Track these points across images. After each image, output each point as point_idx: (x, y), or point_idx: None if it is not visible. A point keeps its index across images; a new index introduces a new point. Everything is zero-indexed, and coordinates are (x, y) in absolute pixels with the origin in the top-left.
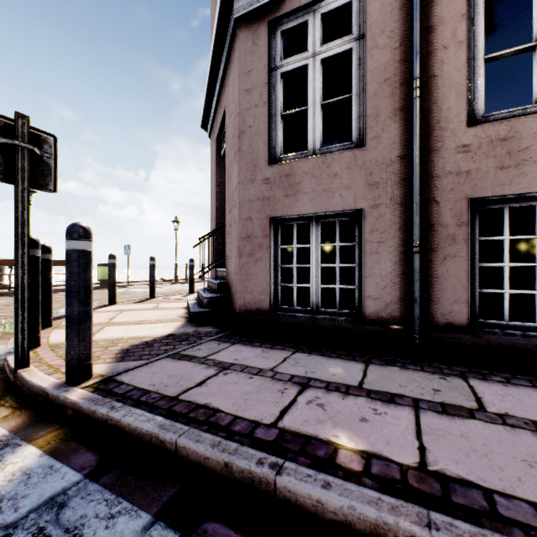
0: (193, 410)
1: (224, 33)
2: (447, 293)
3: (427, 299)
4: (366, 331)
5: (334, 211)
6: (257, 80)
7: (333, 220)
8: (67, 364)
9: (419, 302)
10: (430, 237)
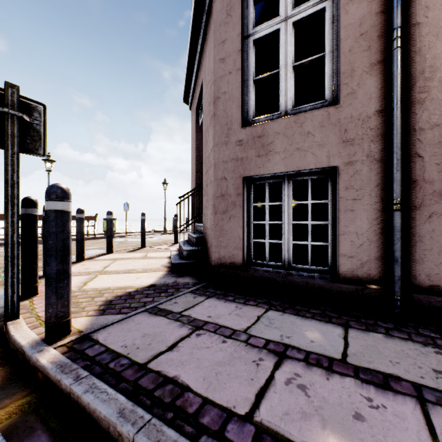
0: (159, 386)
1: (201, 11)
2: (433, 253)
3: (409, 258)
4: (340, 289)
5: (306, 169)
6: (230, 48)
7: (305, 178)
8: (46, 321)
9: (400, 262)
10: (413, 194)
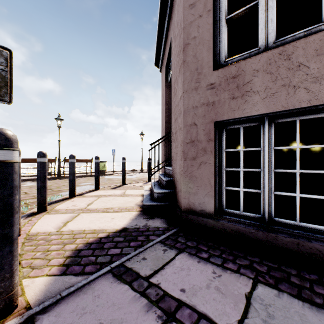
0: None
1: None
2: None
3: None
4: None
5: (296, 108)
6: None
7: (292, 119)
8: None
9: None
10: None
